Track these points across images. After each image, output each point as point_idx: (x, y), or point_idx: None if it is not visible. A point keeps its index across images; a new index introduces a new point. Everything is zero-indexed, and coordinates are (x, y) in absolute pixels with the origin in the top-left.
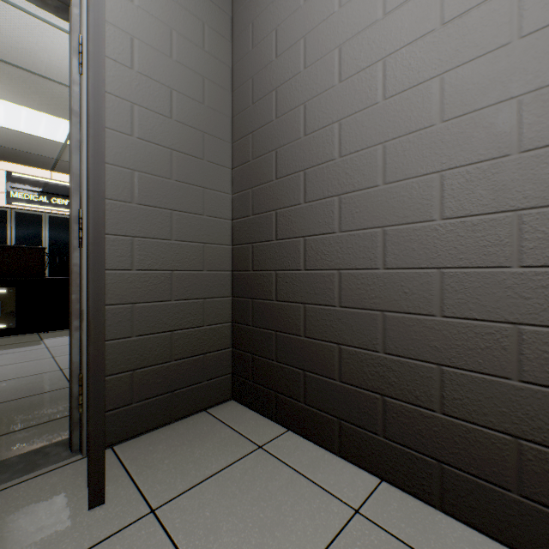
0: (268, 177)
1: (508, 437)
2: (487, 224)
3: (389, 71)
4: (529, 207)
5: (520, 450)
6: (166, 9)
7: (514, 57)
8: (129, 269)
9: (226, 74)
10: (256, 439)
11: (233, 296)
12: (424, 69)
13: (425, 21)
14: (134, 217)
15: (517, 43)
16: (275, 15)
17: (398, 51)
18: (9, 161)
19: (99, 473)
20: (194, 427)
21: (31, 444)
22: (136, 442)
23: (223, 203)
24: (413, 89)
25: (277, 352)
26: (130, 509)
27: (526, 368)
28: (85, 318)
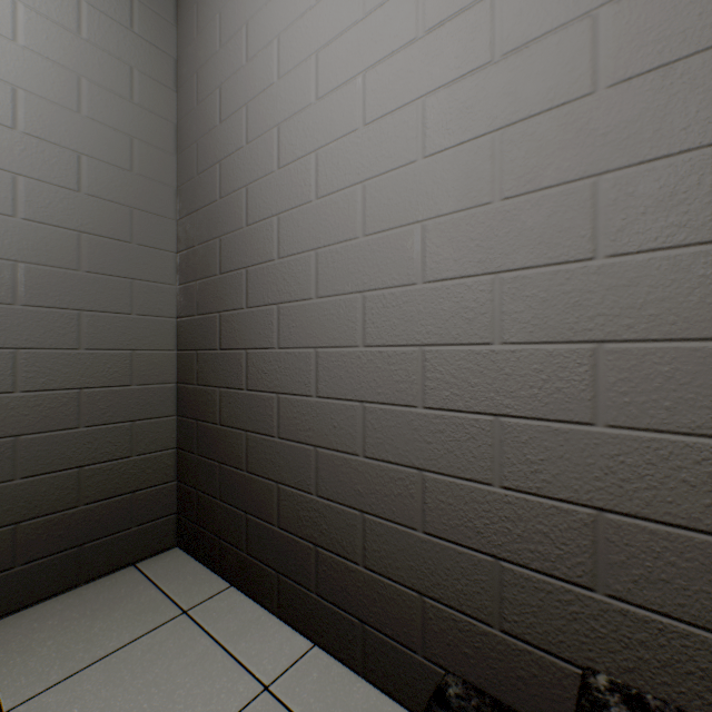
0: (212, 270)
1: (415, 594)
2: (400, 357)
3: (321, 167)
4: (431, 343)
5: (424, 608)
6: (72, 49)
7: (420, 178)
8: (9, 392)
9: (169, 132)
10: (184, 602)
11: (178, 415)
12: (350, 171)
13: (350, 117)
14: (18, 323)
15: (422, 162)
16: (219, 69)
17: (329, 145)
18: None
19: None
20: (108, 590)
21: None
22: (19, 617)
23: (163, 297)
24: (341, 193)
25: (221, 488)
26: None
27: (428, 518)
28: None
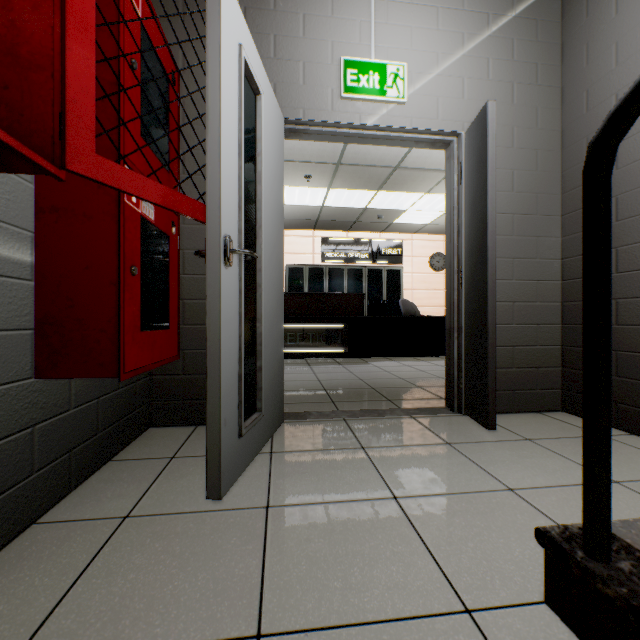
0: None
1: None
2: None
3: None
4: None
5: None
6: (509, 114)
7: None
8: None
9: (556, 138)
10: None
11: (562, 323)
12: None
13: None
14: None
15: None
16: (615, 81)
17: None
18: (323, 230)
19: (492, 412)
20: (533, 418)
21: (424, 405)
22: None
23: (552, 246)
24: None
25: (617, 368)
26: (512, 436)
27: None
28: (462, 331)
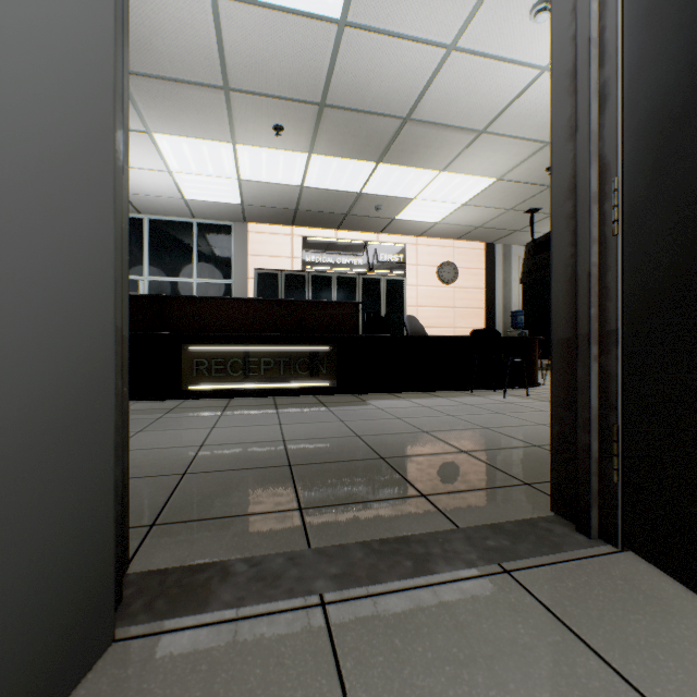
0: None
1: None
2: None
3: None
4: None
5: None
6: None
7: None
8: None
9: None
10: None
11: None
12: None
13: None
14: None
15: None
16: None
17: None
18: (305, 226)
19: None
20: None
21: (506, 512)
22: None
23: None
24: None
25: None
26: None
27: None
28: (618, 341)
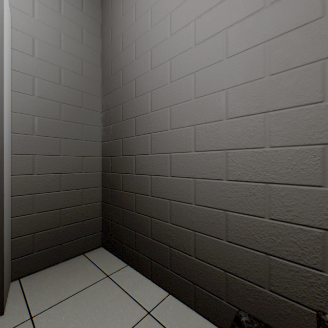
0: (118, 119)
1: (222, 271)
2: (214, 156)
3: (173, 67)
4: (230, 148)
5: (227, 278)
6: (57, 20)
7: (224, 68)
8: (31, 174)
9: (98, 57)
10: (107, 271)
11: (102, 186)
12: (187, 68)
13: (188, 42)
14: (35, 143)
15: (226, 60)
16: (122, 26)
17: (176, 56)
18: None
19: None
20: (73, 265)
21: None
22: (35, 275)
23: (96, 132)
24: (183, 78)
25: (123, 220)
26: (18, 317)
27: (229, 234)
28: None
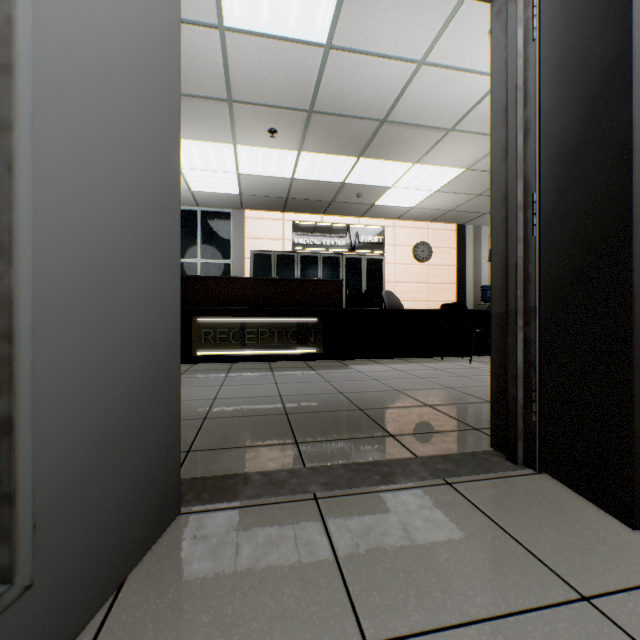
0: None
1: None
2: None
3: None
4: None
5: None
6: None
7: None
8: None
9: None
10: None
11: None
12: None
13: None
14: None
15: None
16: None
17: None
18: (294, 212)
19: None
20: None
21: (455, 447)
22: None
23: None
24: None
25: None
26: None
27: None
28: (536, 316)
